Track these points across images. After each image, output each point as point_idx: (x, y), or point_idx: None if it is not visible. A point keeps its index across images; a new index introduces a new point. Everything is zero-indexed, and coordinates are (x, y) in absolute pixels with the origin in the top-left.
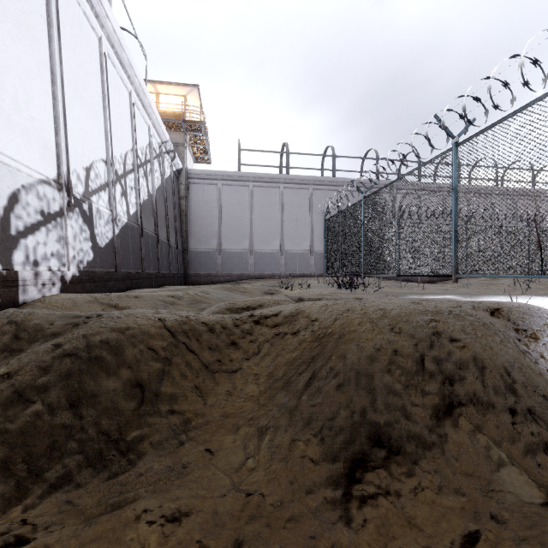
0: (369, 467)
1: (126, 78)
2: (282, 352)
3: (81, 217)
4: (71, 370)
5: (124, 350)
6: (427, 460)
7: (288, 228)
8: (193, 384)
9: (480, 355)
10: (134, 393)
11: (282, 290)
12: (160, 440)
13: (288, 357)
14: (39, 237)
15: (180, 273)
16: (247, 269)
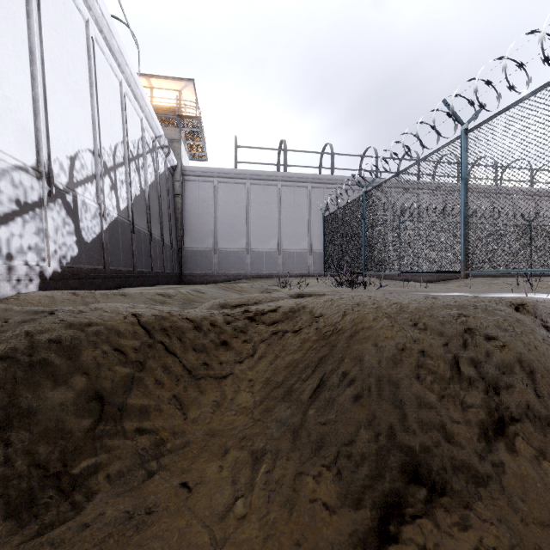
0: (407, 515)
1: (116, 66)
2: (281, 353)
3: (64, 209)
4: (1, 379)
5: (81, 352)
6: (484, 502)
7: (286, 226)
8: (171, 394)
9: (526, 357)
10: (89, 408)
11: (280, 289)
12: (121, 471)
13: (288, 359)
14: (14, 228)
15: (174, 272)
16: (243, 268)
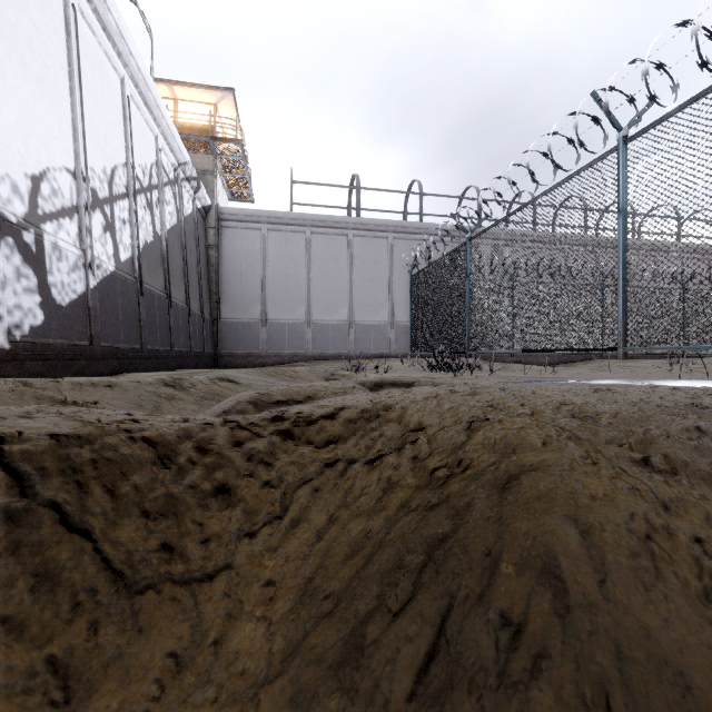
0: None
1: (114, 55)
2: (340, 514)
3: (19, 254)
4: None
5: None
6: None
7: (360, 290)
8: (40, 659)
9: None
10: None
11: (351, 375)
12: None
13: (355, 532)
14: None
15: (207, 352)
16: (302, 347)
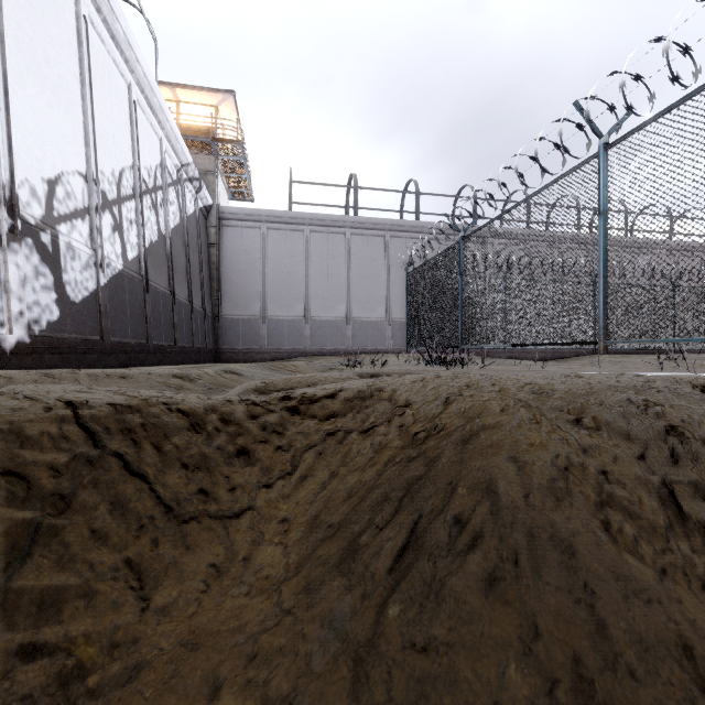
0: None
1: (122, 62)
2: (340, 470)
3: (37, 254)
4: None
5: None
6: None
7: (357, 288)
8: (121, 559)
9: None
10: None
11: (349, 369)
12: None
13: (352, 482)
14: None
15: (208, 348)
16: (301, 343)
